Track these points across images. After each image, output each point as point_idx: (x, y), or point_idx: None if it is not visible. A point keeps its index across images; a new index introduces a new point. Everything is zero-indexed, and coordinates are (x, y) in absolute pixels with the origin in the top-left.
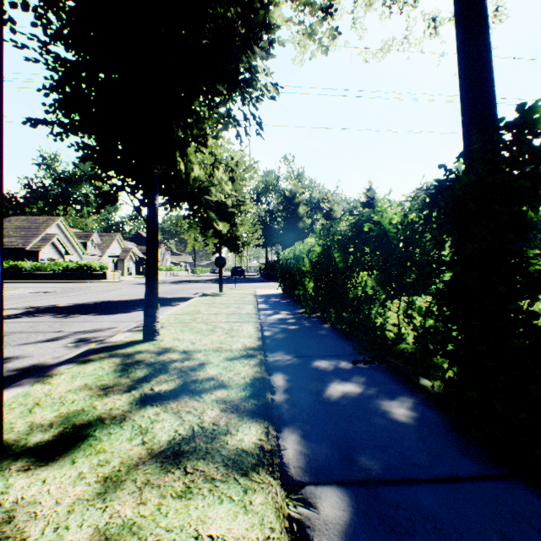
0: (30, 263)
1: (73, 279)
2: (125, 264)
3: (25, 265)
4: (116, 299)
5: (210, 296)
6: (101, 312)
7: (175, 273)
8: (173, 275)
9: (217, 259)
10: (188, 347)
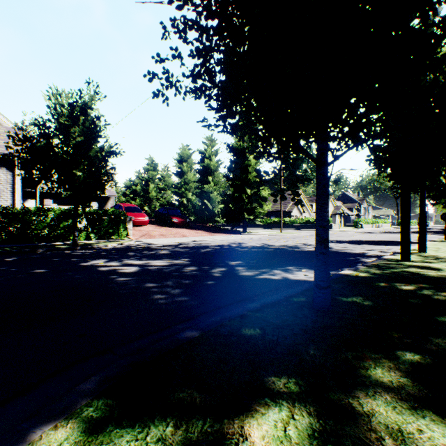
0: (288, 219)
1: (311, 228)
2: (336, 218)
3: (286, 220)
4: (364, 240)
5: (437, 241)
6: (368, 244)
7: (379, 225)
8: (377, 227)
9: (442, 215)
10: (445, 256)
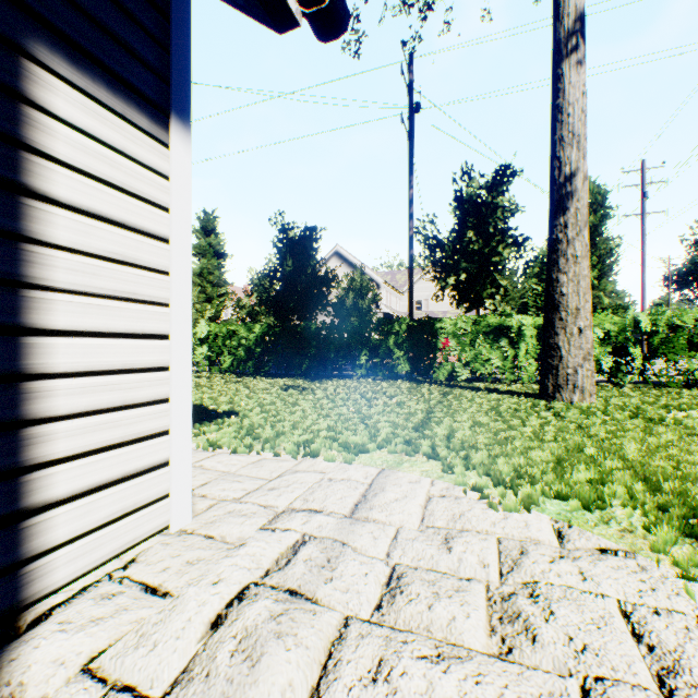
0: None
1: None
2: None
3: None
4: (647, 373)
5: None
6: None
7: None
8: None
9: None
10: None
